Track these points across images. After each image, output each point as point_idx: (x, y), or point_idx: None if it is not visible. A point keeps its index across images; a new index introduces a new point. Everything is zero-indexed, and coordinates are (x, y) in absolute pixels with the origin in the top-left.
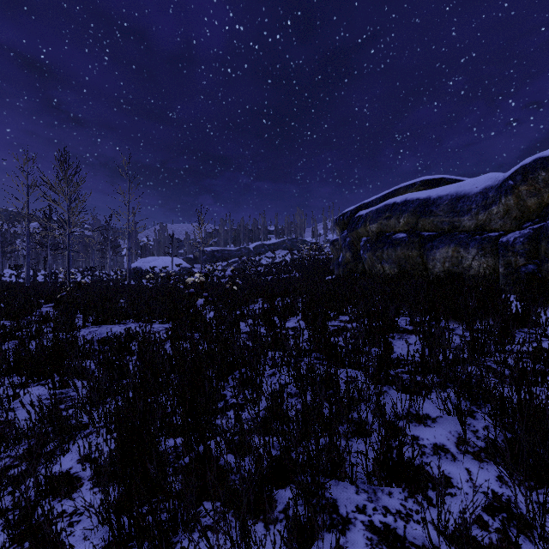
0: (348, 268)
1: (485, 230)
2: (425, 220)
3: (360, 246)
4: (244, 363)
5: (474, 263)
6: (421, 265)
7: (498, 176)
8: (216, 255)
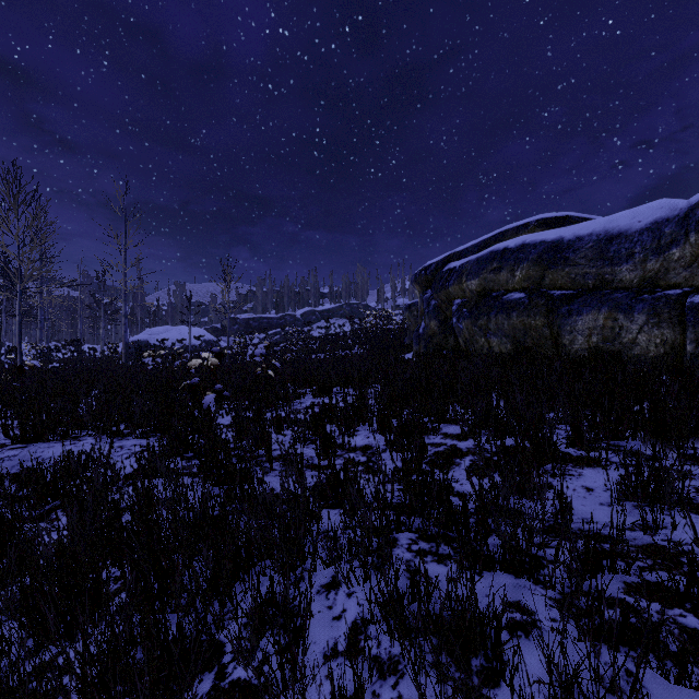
0: (434, 342)
1: (658, 286)
2: (557, 271)
3: (452, 312)
4: (271, 553)
5: (642, 337)
6: (549, 339)
7: (674, 203)
8: (252, 324)
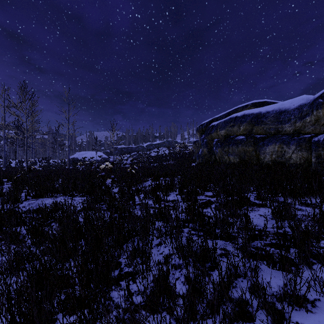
0: (205, 158)
1: (301, 133)
2: (258, 127)
3: (213, 144)
4: (137, 234)
5: (293, 155)
6: (255, 156)
7: (309, 97)
8: (123, 150)
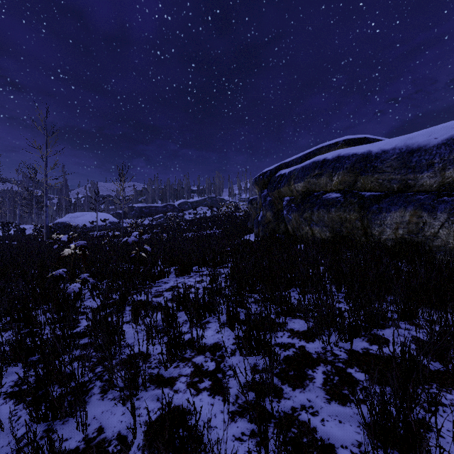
0: (269, 227)
1: None
2: (368, 177)
3: (283, 206)
4: None
5: (443, 232)
6: (360, 229)
7: None
8: (144, 210)
